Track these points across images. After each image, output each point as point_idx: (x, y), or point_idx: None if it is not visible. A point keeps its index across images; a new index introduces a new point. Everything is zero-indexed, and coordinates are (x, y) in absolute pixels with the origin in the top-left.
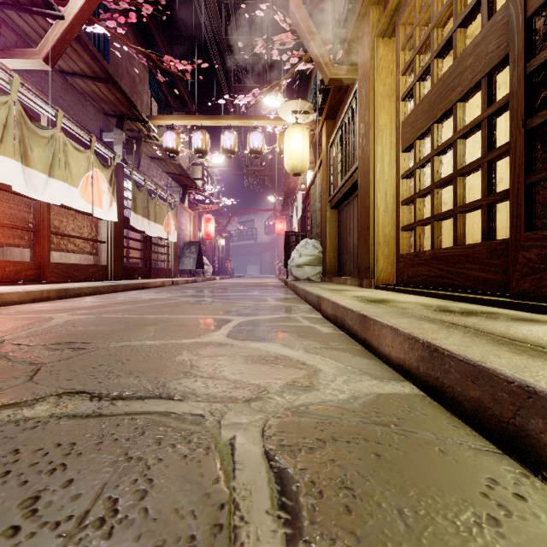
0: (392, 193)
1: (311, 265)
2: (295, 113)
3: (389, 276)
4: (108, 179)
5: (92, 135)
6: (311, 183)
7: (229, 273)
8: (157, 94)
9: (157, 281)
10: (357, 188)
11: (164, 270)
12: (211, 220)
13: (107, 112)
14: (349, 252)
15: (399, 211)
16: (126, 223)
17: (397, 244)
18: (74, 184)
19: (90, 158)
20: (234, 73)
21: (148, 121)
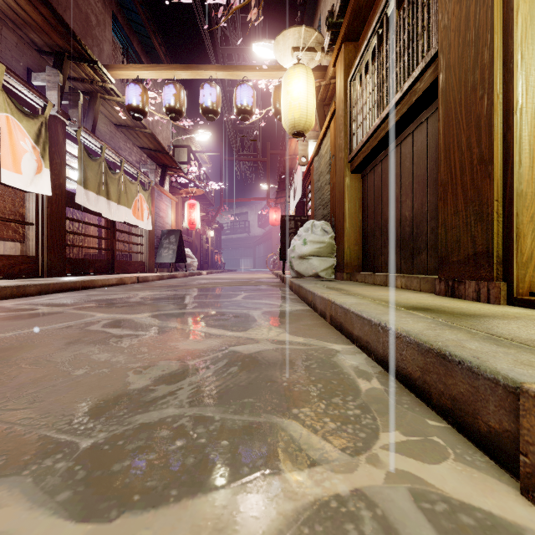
0: None
1: (320, 256)
2: (296, 50)
3: None
4: (32, 133)
5: None
6: (314, 153)
7: (220, 267)
8: (126, 50)
9: (111, 278)
10: (414, 117)
11: (135, 263)
12: (195, 207)
13: (40, 48)
14: (388, 233)
15: None
16: (74, 201)
17: None
18: None
19: None
20: (222, 37)
21: (96, 61)
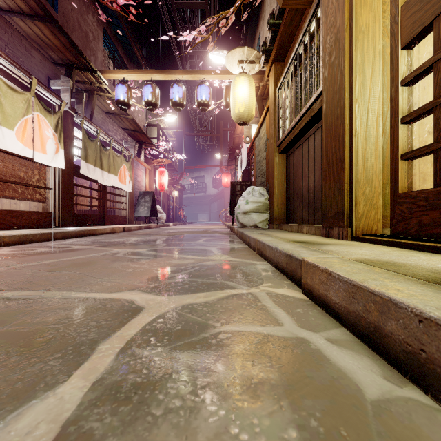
0: (376, 115)
1: (258, 212)
2: (241, 62)
3: (371, 224)
4: (53, 125)
5: (33, 77)
6: (255, 135)
7: (182, 220)
8: (113, 55)
9: (106, 228)
10: (315, 124)
11: (119, 217)
12: (164, 173)
13: (56, 61)
14: (301, 197)
15: (398, 132)
16: (78, 172)
17: (394, 178)
18: (8, 125)
19: (29, 101)
20: (185, 41)
21: (96, 70)
